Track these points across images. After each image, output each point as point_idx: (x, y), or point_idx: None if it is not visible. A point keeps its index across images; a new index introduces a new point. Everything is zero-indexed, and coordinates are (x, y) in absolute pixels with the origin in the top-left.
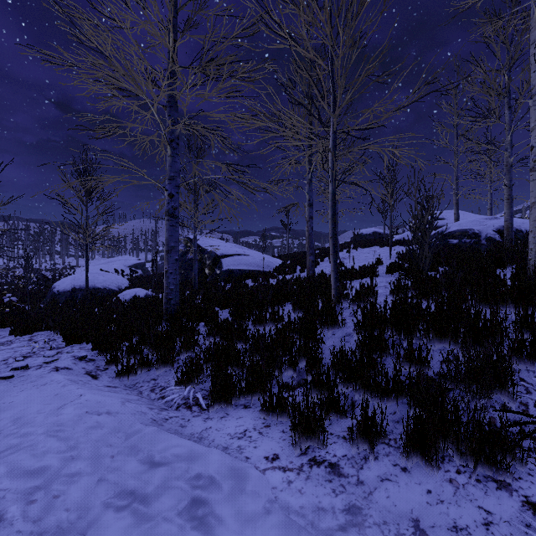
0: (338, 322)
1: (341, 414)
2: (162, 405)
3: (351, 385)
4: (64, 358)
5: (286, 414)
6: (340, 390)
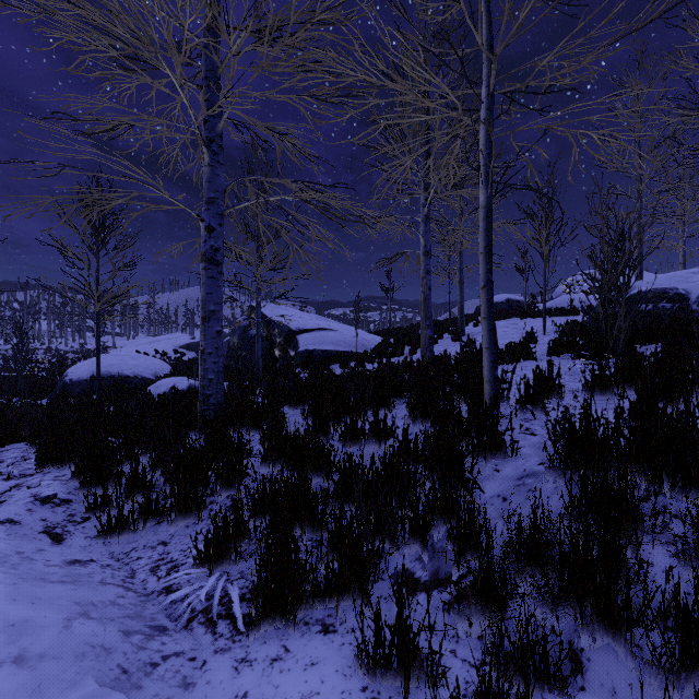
0: (505, 447)
1: (553, 690)
2: (161, 614)
3: (563, 605)
4: (16, 498)
5: (417, 672)
6: (537, 614)
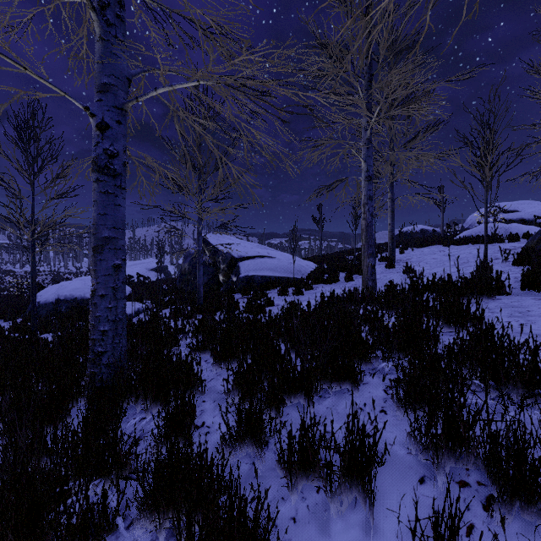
0: None
1: None
2: None
3: None
4: None
5: None
6: None
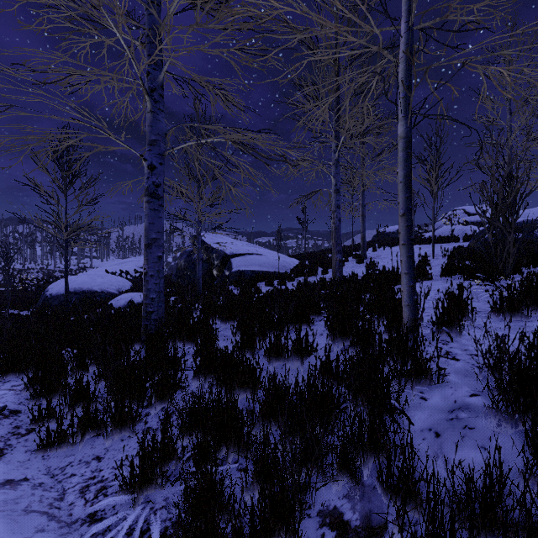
0: (430, 373)
1: None
2: None
3: None
4: None
5: None
6: None
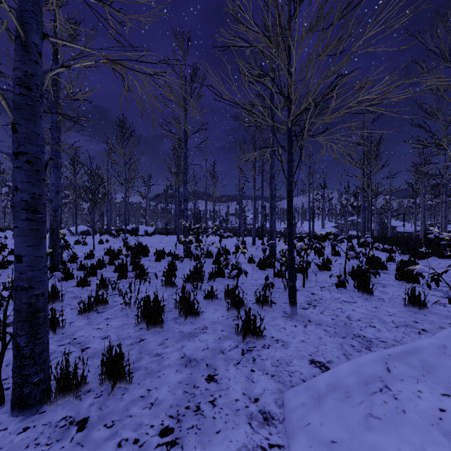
0: None
1: None
2: None
3: None
4: None
5: None
6: None
